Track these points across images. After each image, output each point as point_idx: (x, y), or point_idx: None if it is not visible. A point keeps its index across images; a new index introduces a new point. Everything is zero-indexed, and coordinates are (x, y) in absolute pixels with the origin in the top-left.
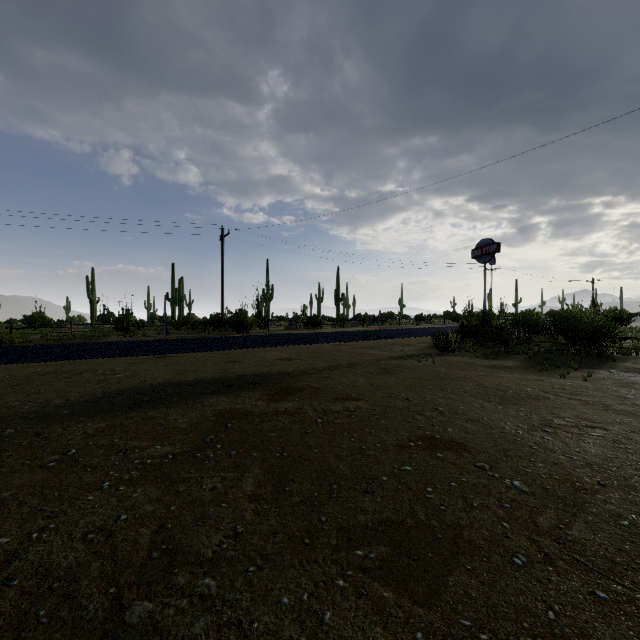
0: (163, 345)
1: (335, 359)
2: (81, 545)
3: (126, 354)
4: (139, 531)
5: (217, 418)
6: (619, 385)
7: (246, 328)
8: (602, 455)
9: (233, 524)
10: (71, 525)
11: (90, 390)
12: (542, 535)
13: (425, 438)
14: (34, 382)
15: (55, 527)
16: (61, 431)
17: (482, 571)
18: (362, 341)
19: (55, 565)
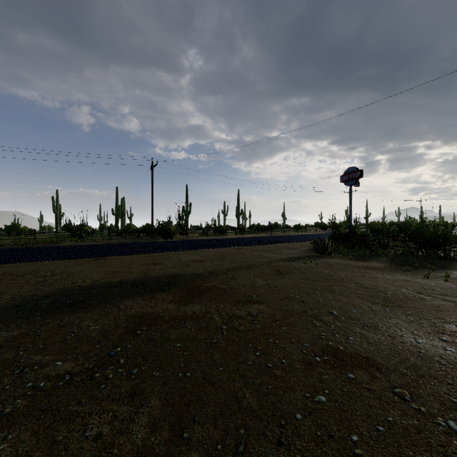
0: (103, 249)
1: (237, 261)
2: None
3: (70, 257)
4: None
5: (128, 324)
6: None
7: (170, 235)
8: None
9: None
10: None
11: (23, 292)
12: None
13: (329, 350)
14: None
15: None
16: None
17: None
18: (257, 245)
19: None
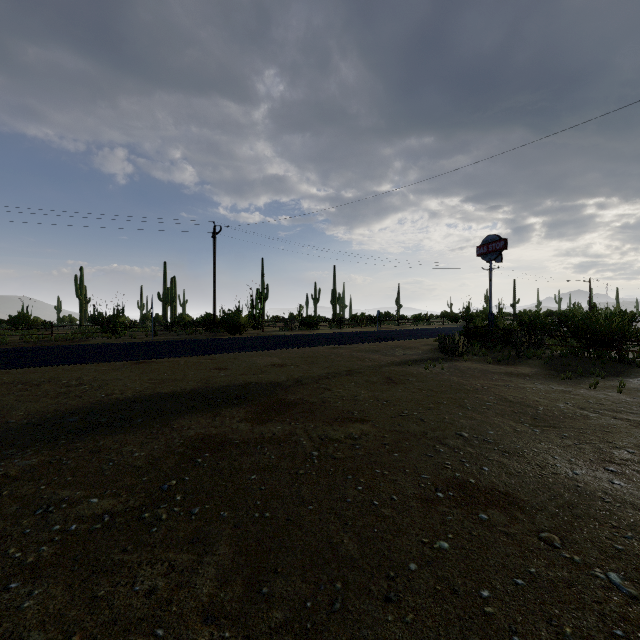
0: (147, 348)
1: (333, 365)
2: None
3: (101, 359)
4: None
5: (185, 450)
6: None
7: (239, 329)
8: None
9: None
10: None
11: (41, 407)
12: None
13: (456, 484)
14: None
15: None
16: None
17: None
18: (361, 343)
19: None
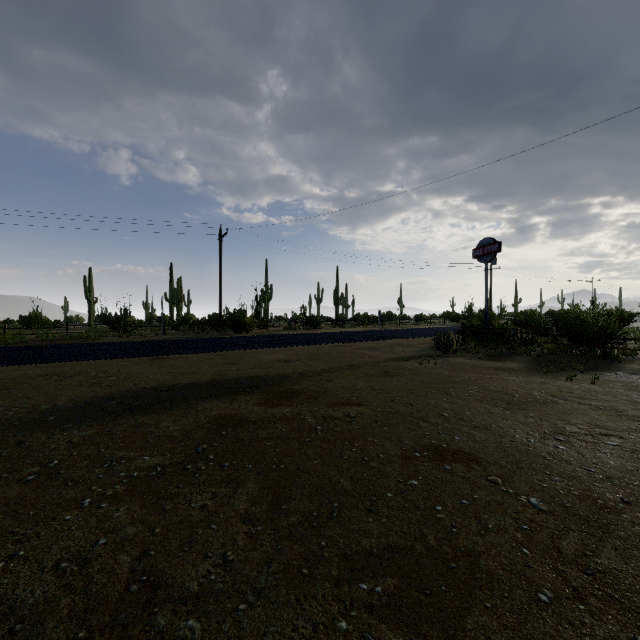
0: (159, 346)
1: (335, 361)
2: (51, 576)
3: (121, 355)
4: (118, 559)
5: (211, 425)
6: (628, 388)
7: (244, 328)
8: (622, 467)
9: (223, 550)
10: (43, 551)
11: (80, 394)
12: (568, 564)
13: (431, 448)
14: (23, 385)
15: (24, 554)
16: (45, 440)
17: (504, 610)
18: (362, 342)
19: (19, 602)
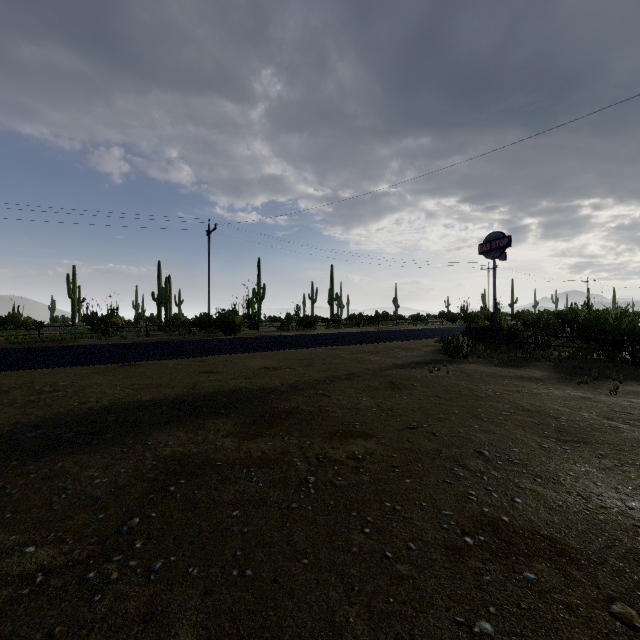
0: (135, 350)
1: (331, 368)
2: None
3: (84, 362)
4: None
5: (156, 474)
6: None
7: (234, 329)
8: None
9: None
10: None
11: (1, 419)
12: None
13: (486, 524)
14: None
15: None
16: None
17: None
18: (359, 344)
19: None
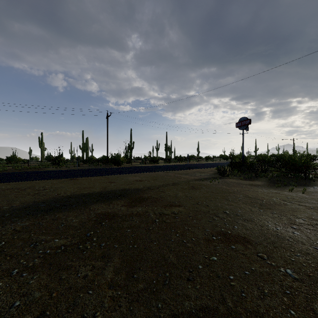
0: (75, 172)
1: (165, 180)
2: None
3: (53, 178)
4: None
5: (96, 219)
6: None
7: (119, 163)
8: None
9: (94, 311)
10: None
11: (27, 200)
12: None
13: (222, 233)
14: None
15: None
16: (0, 228)
17: None
18: (179, 170)
19: None
